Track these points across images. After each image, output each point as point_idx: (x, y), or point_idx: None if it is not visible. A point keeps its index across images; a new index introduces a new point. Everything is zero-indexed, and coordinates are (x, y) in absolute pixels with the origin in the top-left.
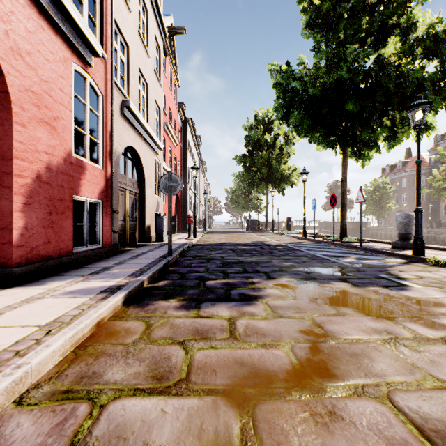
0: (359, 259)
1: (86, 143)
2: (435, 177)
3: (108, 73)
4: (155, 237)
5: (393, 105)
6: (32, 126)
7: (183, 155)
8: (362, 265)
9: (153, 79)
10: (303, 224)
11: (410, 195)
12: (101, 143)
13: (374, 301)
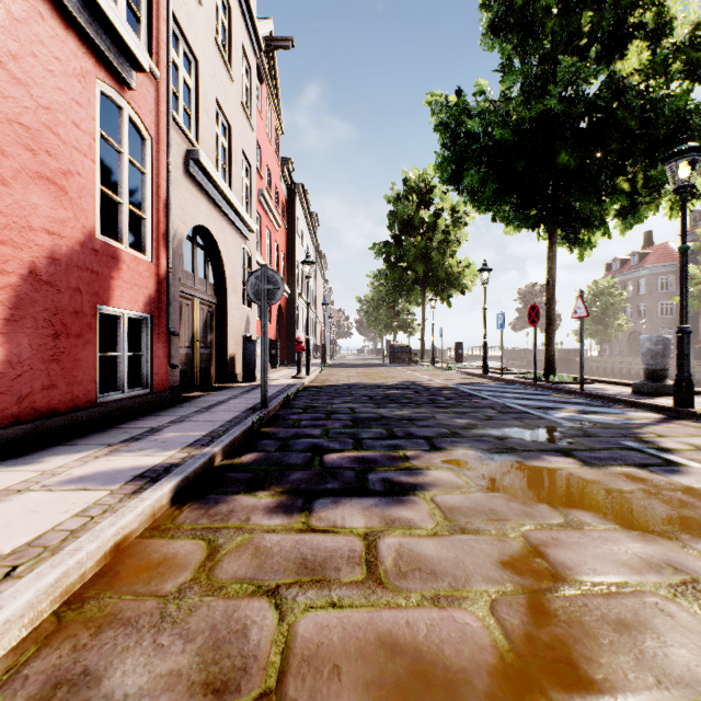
0: (583, 413)
1: (123, 217)
2: (692, 277)
3: (161, 102)
4: (243, 375)
5: (635, 156)
6: (21, 184)
7: (290, 243)
8: (591, 425)
9: (240, 118)
10: (483, 353)
11: (651, 306)
12: (149, 218)
13: (629, 496)
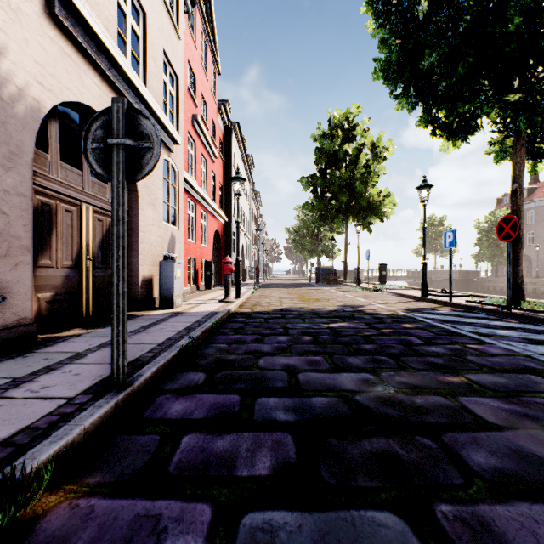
0: None
1: None
2: None
3: None
4: (159, 301)
5: None
6: None
7: (227, 175)
8: None
9: (161, 14)
10: (422, 275)
11: (539, 234)
12: None
13: None
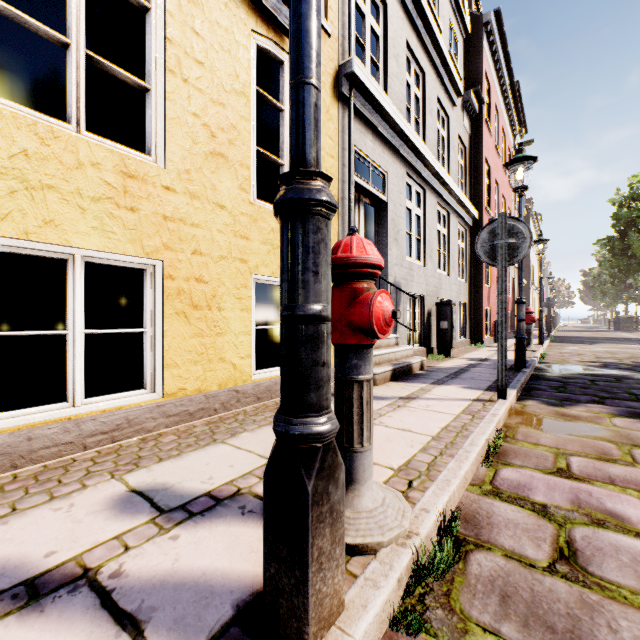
0: None
1: (508, 288)
2: None
3: None
4: None
5: None
6: None
7: None
8: None
9: None
10: None
11: None
12: (510, 285)
13: None
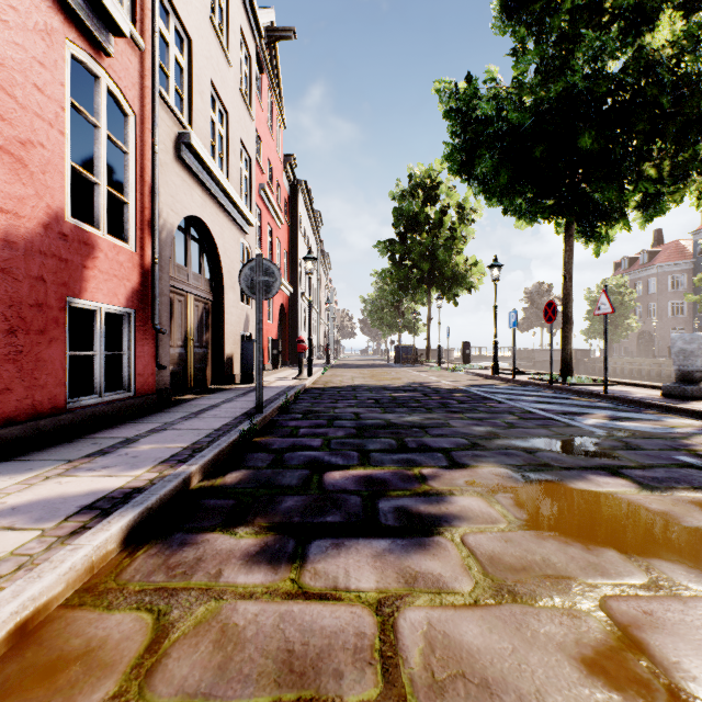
0: (615, 419)
1: (100, 200)
2: None
3: (147, 76)
4: (241, 376)
5: (665, 139)
6: None
7: (292, 241)
8: (629, 434)
9: (238, 106)
10: (494, 354)
11: (661, 306)
12: (132, 203)
13: None
